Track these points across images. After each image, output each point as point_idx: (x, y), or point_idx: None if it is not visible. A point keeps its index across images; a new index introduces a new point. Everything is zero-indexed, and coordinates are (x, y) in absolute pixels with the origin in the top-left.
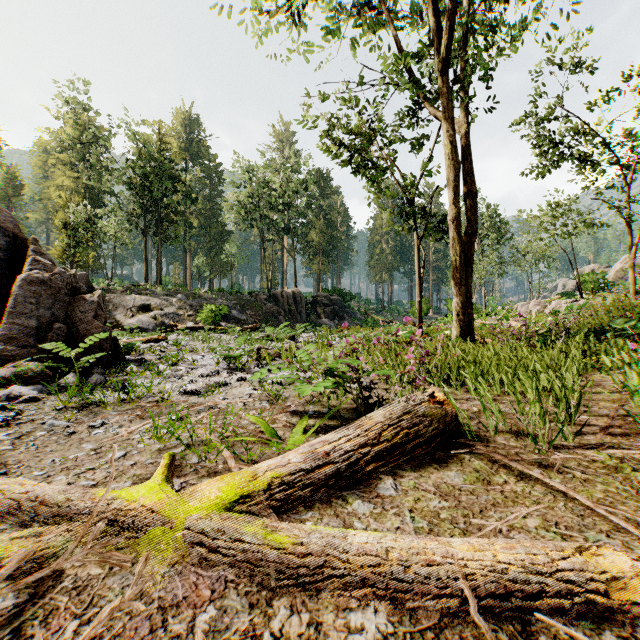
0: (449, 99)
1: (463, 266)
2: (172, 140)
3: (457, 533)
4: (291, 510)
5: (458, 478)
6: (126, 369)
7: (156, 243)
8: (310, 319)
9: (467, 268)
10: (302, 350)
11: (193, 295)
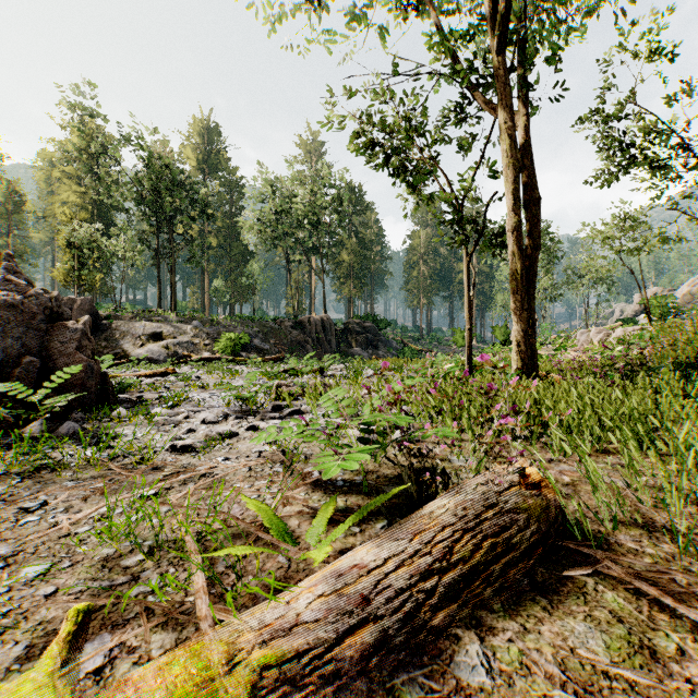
0: (509, 83)
1: (525, 286)
2: (189, 151)
3: None
4: None
5: (594, 640)
6: (113, 413)
7: (170, 264)
8: (341, 348)
9: (529, 289)
10: (328, 396)
11: (210, 322)
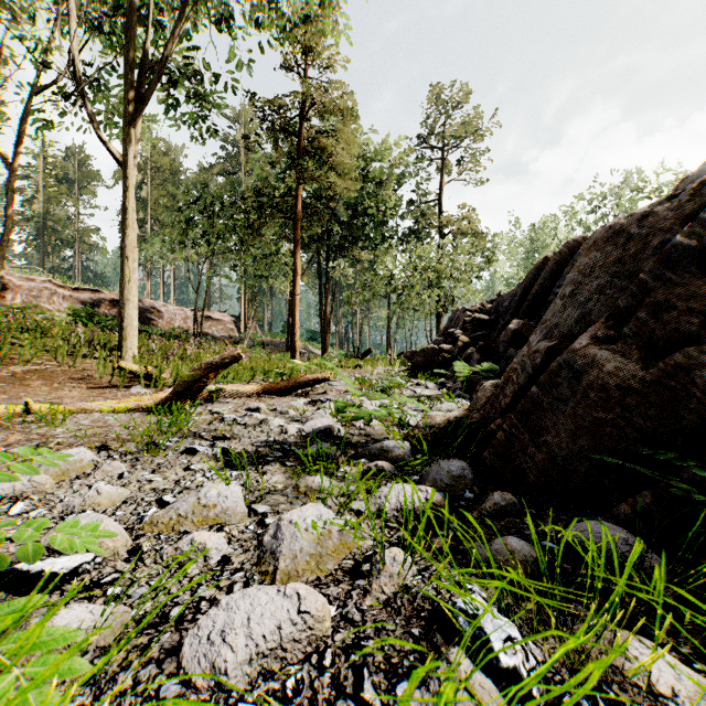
0: None
1: None
2: None
3: None
4: None
5: None
6: None
7: None
8: None
9: None
10: None
11: None
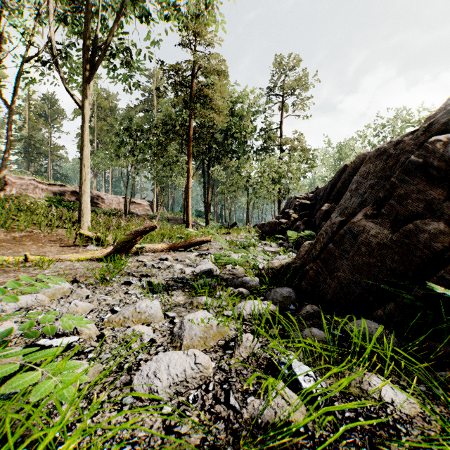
0: None
1: None
2: None
3: None
4: None
5: None
6: None
7: None
8: None
9: None
10: None
11: None
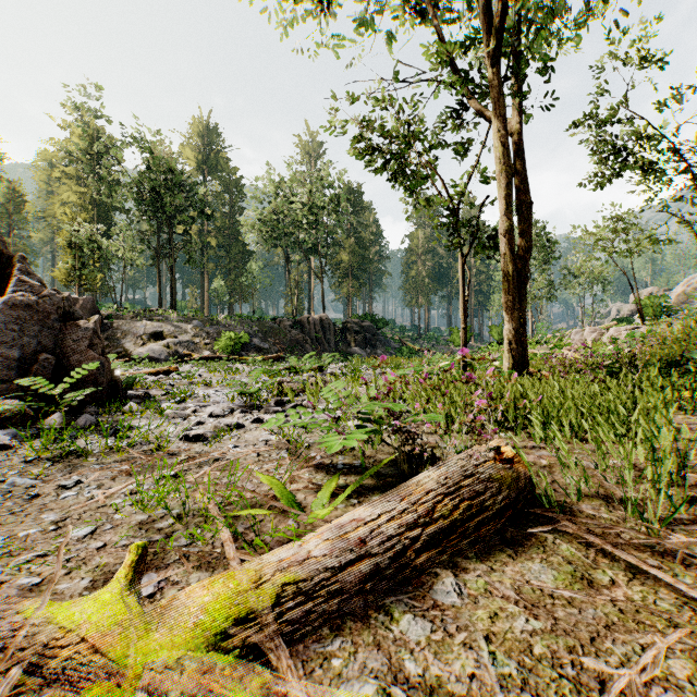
0: (500, 94)
1: (516, 287)
2: (188, 152)
3: (567, 689)
4: (310, 635)
5: (545, 575)
6: (124, 407)
7: (170, 264)
8: (339, 348)
9: (520, 290)
10: (329, 388)
11: (210, 321)
